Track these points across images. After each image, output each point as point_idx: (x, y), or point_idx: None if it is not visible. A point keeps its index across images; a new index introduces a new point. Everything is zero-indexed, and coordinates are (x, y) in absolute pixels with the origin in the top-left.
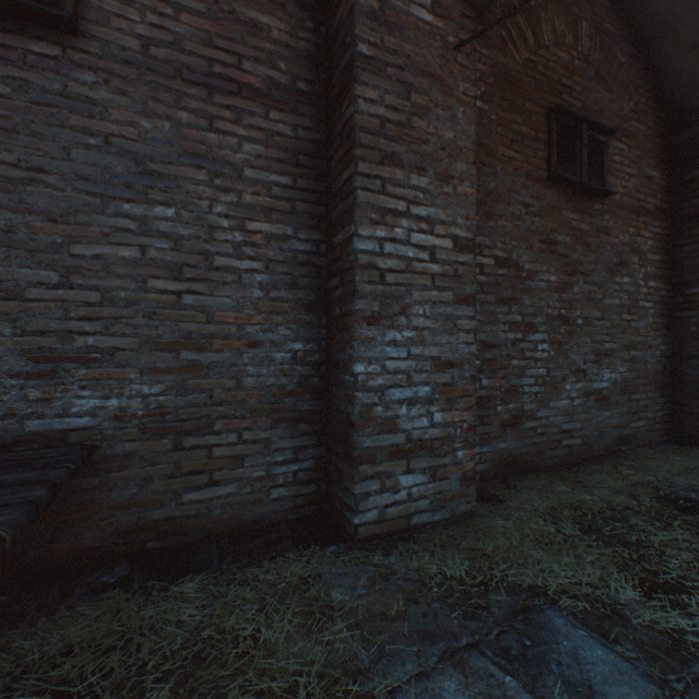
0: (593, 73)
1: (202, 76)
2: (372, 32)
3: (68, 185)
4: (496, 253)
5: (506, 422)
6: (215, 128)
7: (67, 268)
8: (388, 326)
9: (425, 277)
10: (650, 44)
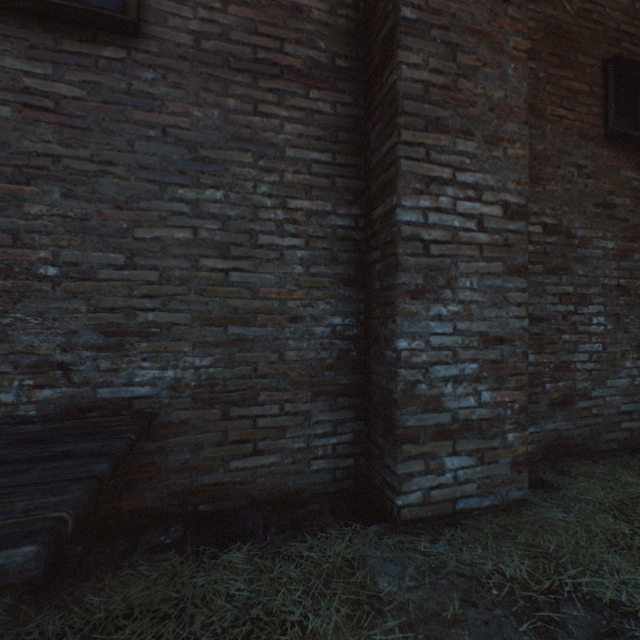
0: None
1: (247, 63)
2: None
3: (132, 174)
4: (544, 220)
5: (555, 400)
6: (259, 111)
7: (131, 250)
8: (432, 299)
9: (472, 248)
10: None
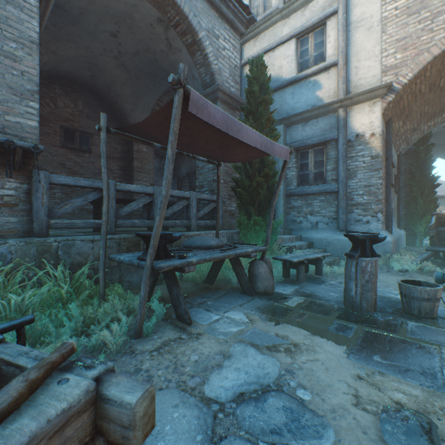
0: (86, 116)
1: None
2: None
3: None
4: None
5: None
6: None
7: None
8: None
9: None
10: (113, 109)
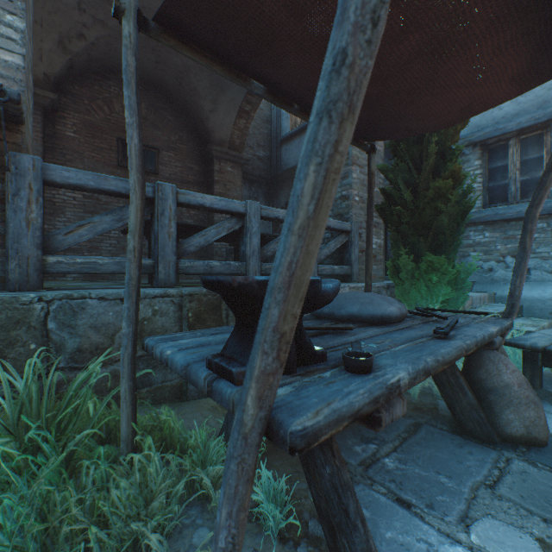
0: (151, 124)
1: None
2: None
3: None
4: (85, 193)
5: None
6: None
7: None
8: None
9: None
10: (187, 113)
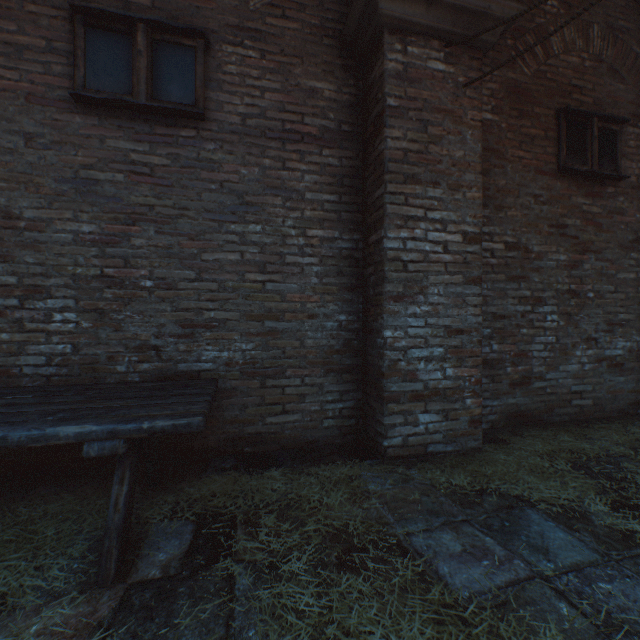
0: (606, 69)
1: (278, 133)
2: (398, 88)
3: (200, 216)
4: (506, 239)
5: (515, 381)
6: (286, 167)
7: (199, 268)
8: (409, 302)
9: (439, 265)
10: None
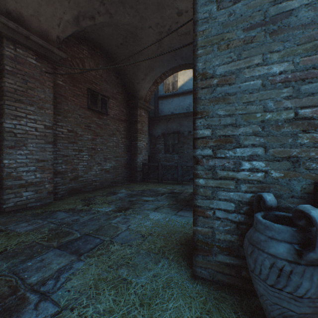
0: (104, 80)
1: None
2: (12, 63)
3: None
4: (68, 128)
5: (72, 178)
6: None
7: None
8: (18, 149)
9: (33, 136)
10: (122, 75)
